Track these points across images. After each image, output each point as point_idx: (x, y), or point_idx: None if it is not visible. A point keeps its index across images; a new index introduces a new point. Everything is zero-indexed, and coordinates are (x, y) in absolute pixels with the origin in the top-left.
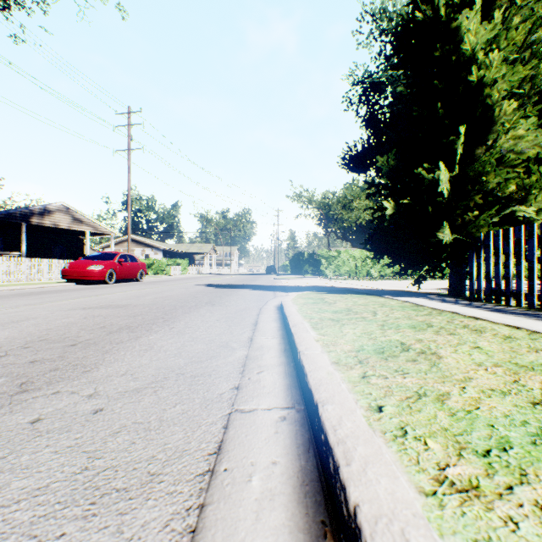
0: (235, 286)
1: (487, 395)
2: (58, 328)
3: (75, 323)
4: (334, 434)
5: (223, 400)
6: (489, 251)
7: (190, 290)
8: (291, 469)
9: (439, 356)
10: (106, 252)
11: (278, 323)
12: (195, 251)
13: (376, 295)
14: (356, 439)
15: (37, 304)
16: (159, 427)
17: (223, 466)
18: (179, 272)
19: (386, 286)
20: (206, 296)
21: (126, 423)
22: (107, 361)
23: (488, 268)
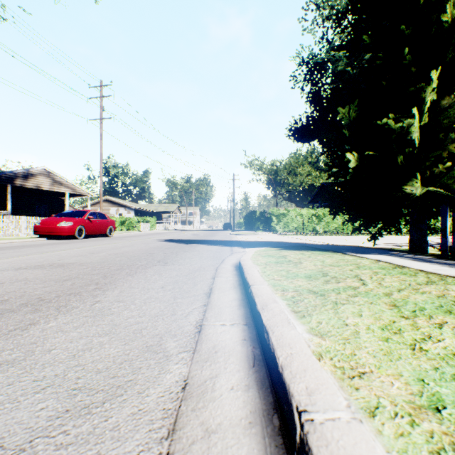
0: (194, 241)
1: None
2: None
3: None
4: None
5: None
6: None
7: (150, 246)
8: None
9: None
10: (77, 210)
11: (237, 293)
12: (162, 210)
13: (337, 251)
14: None
15: None
16: None
17: None
18: (148, 228)
19: (336, 241)
20: (161, 253)
21: None
22: None
23: None
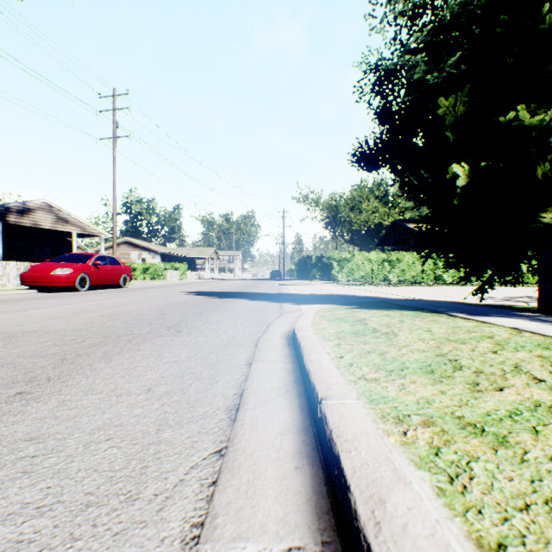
0: (231, 295)
1: None
2: None
3: None
4: None
5: None
6: None
7: (168, 301)
8: None
9: None
10: (80, 253)
11: (293, 407)
12: (195, 254)
13: (437, 311)
14: None
15: None
16: None
17: None
18: (177, 277)
19: (420, 294)
20: (179, 313)
21: None
22: None
23: None
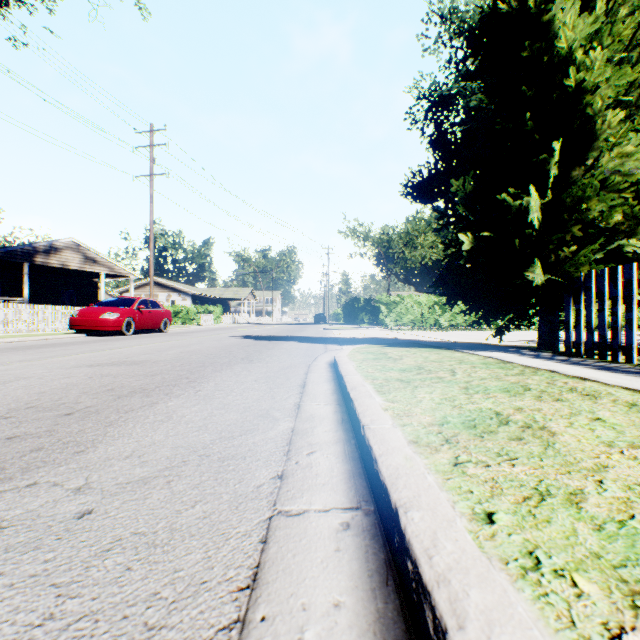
0: (278, 338)
1: (638, 493)
2: (53, 391)
3: (77, 384)
4: (430, 564)
5: (262, 497)
6: (590, 294)
7: (224, 343)
8: (364, 618)
9: (552, 433)
10: (123, 297)
11: (331, 385)
12: (230, 296)
13: (450, 348)
14: (464, 576)
15: (34, 360)
16: (169, 541)
17: (260, 611)
18: (211, 321)
19: (459, 338)
20: (242, 350)
21: (122, 533)
22: (110, 436)
23: (589, 316)
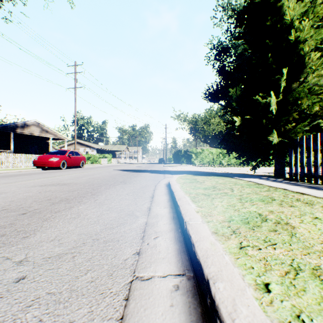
0: (140, 171)
1: None
2: (18, 200)
3: (32, 196)
4: None
5: (127, 267)
6: (303, 148)
7: (112, 173)
8: None
9: (293, 226)
10: (61, 150)
11: (167, 196)
12: (116, 149)
13: (229, 176)
14: None
15: (12, 182)
16: (68, 299)
17: None
18: (106, 162)
19: (233, 171)
20: (121, 177)
21: (40, 293)
22: (44, 227)
23: (302, 160)
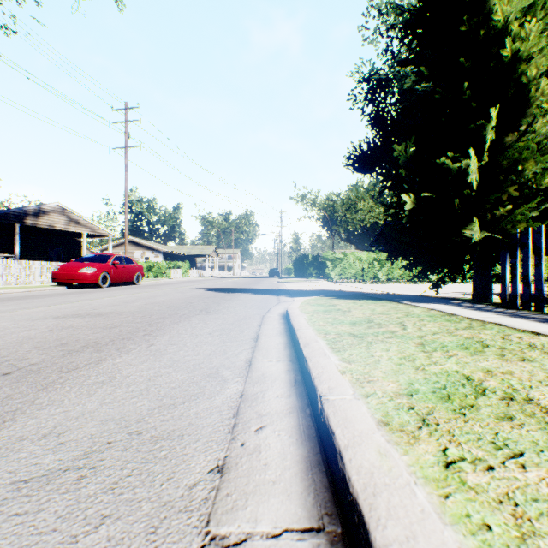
0: (236, 290)
1: None
2: (6, 345)
3: (33, 337)
4: None
5: (192, 508)
6: (527, 250)
7: (187, 295)
8: None
9: (544, 408)
10: (100, 254)
11: (284, 338)
12: (196, 253)
13: (393, 300)
14: None
15: (7, 311)
16: None
17: None
18: (179, 275)
19: (397, 290)
20: (202, 302)
21: None
22: (37, 405)
23: (526, 271)
